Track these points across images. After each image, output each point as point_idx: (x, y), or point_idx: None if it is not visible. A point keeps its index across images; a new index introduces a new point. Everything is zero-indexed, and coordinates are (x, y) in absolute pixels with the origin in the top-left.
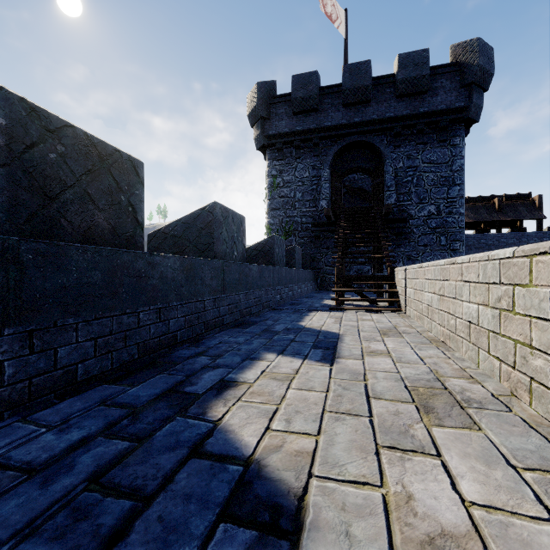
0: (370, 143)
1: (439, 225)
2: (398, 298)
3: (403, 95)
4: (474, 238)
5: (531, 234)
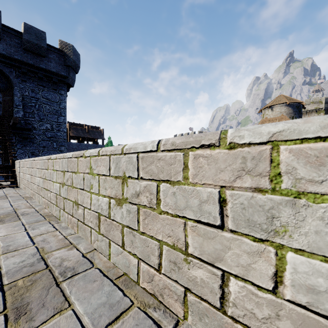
0: (1, 69)
1: (53, 136)
2: (16, 179)
3: (28, 50)
4: (76, 145)
5: (100, 145)
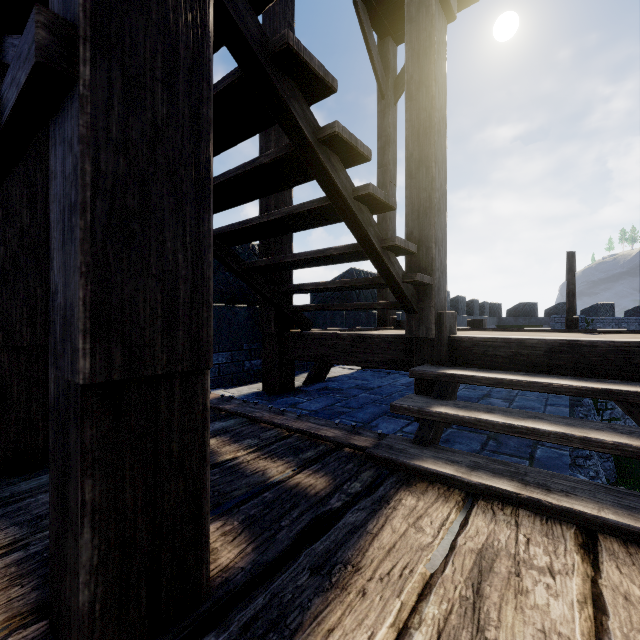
0: None
1: None
2: None
3: None
4: None
5: None
